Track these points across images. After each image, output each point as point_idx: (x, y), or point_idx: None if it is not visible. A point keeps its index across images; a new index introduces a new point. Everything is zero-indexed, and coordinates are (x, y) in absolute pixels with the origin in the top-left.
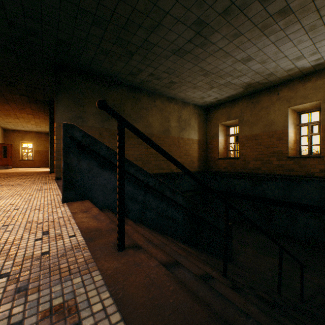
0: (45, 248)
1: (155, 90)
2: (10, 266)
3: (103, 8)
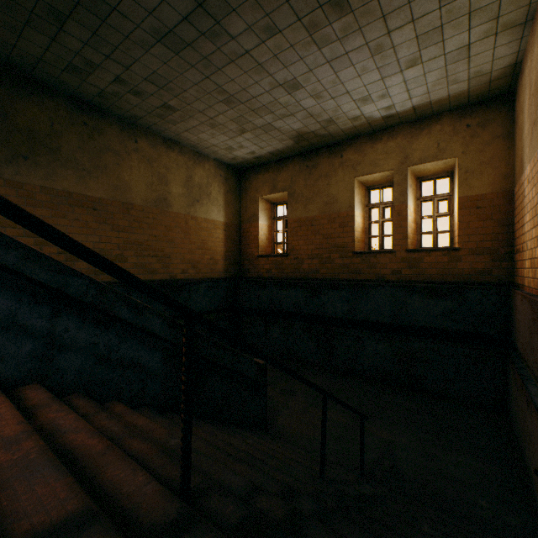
0: None
1: (136, 119)
2: None
3: None
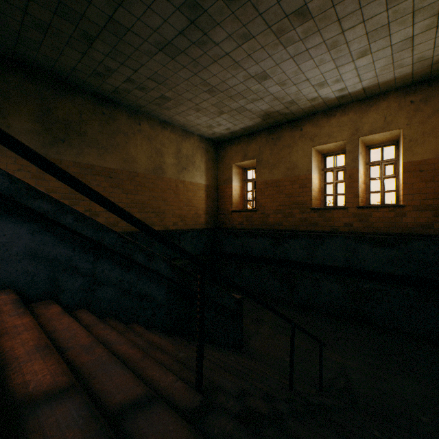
0: None
1: (140, 107)
2: None
3: None
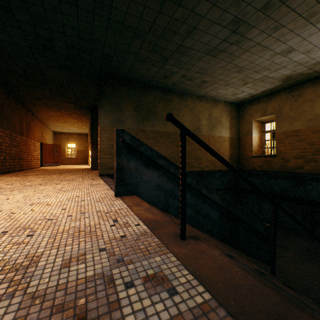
0: (121, 233)
1: (186, 90)
2: (103, 244)
3: (143, 22)
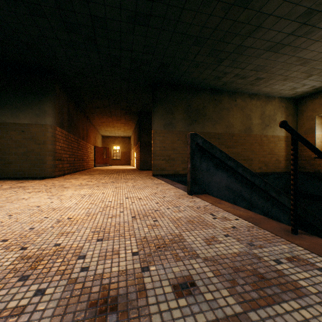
0: (228, 224)
1: (236, 89)
2: (222, 231)
3: (205, 30)
